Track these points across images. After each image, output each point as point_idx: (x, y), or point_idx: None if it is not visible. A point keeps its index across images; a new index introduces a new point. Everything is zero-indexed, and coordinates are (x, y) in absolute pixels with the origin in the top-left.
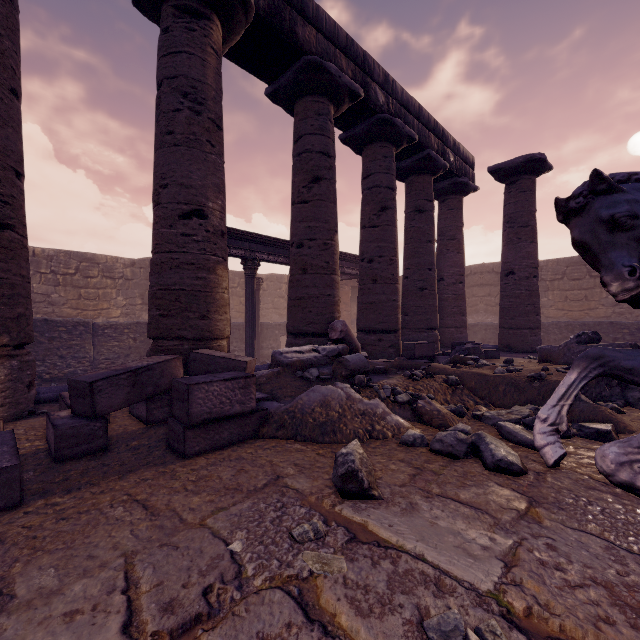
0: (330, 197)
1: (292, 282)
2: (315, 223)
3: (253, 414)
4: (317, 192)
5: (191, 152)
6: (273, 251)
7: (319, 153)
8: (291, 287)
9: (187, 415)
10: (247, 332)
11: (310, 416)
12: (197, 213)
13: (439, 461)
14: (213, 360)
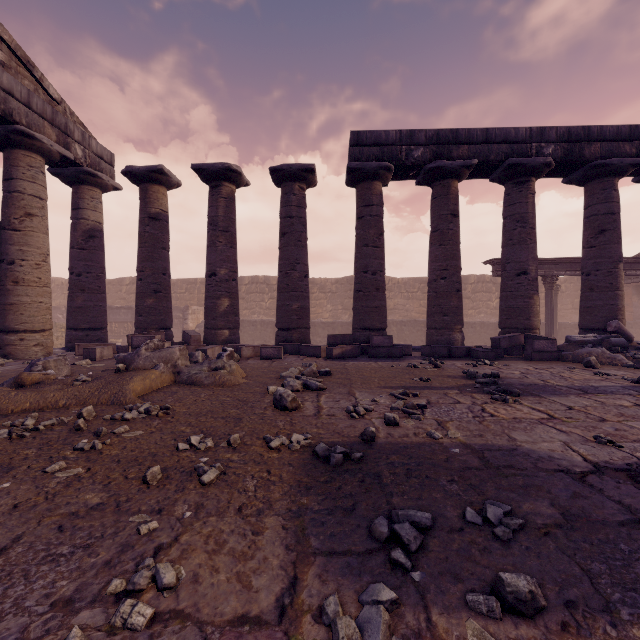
0: (613, 241)
1: (582, 297)
2: (600, 260)
3: (555, 353)
4: (602, 240)
5: (521, 246)
6: (570, 267)
7: (604, 215)
8: (581, 300)
9: (532, 348)
10: (546, 329)
11: (581, 356)
12: (523, 272)
13: (634, 369)
14: (534, 337)
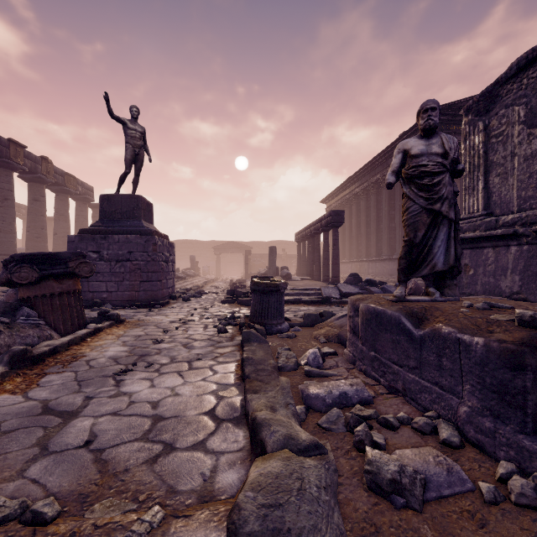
0: None
1: None
2: None
3: None
4: None
5: None
6: None
7: None
8: None
9: None
10: None
11: None
12: None
13: None
14: None
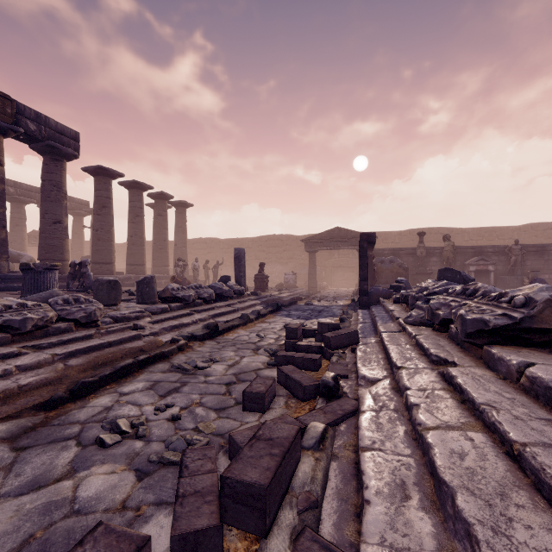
0: None
1: None
2: None
3: None
4: None
5: None
6: None
7: None
8: None
9: None
10: None
11: None
12: None
13: None
14: None
